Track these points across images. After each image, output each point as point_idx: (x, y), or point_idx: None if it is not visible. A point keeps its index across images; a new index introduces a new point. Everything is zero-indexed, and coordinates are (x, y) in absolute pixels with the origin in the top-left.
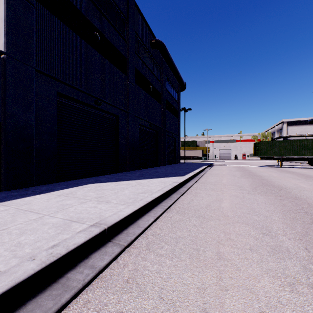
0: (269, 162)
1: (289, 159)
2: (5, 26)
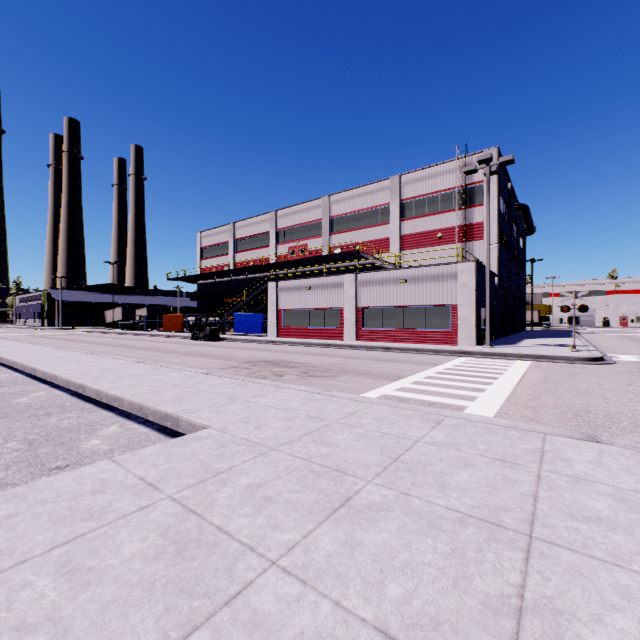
0: None
1: None
2: (497, 263)
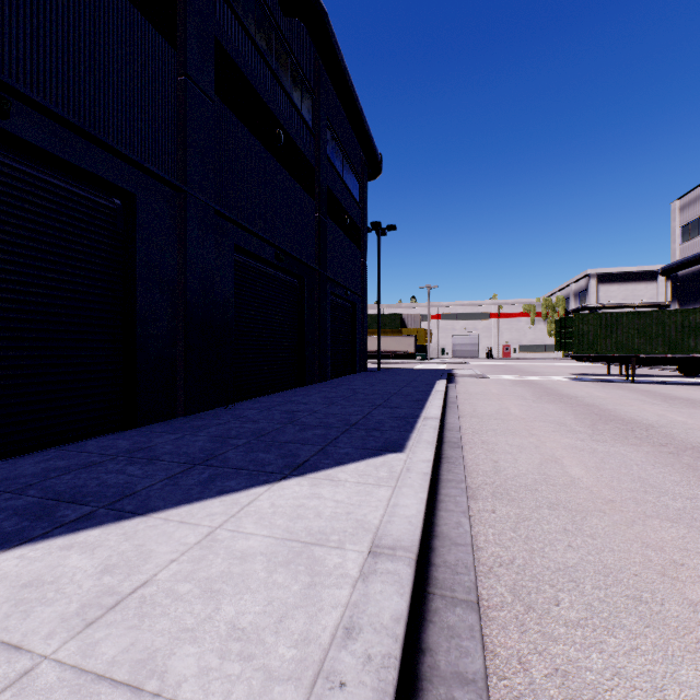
0: (570, 364)
1: (655, 361)
2: None
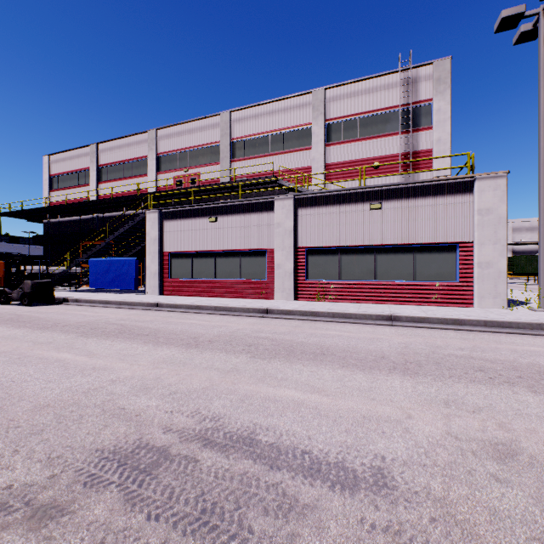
0: None
1: None
2: None
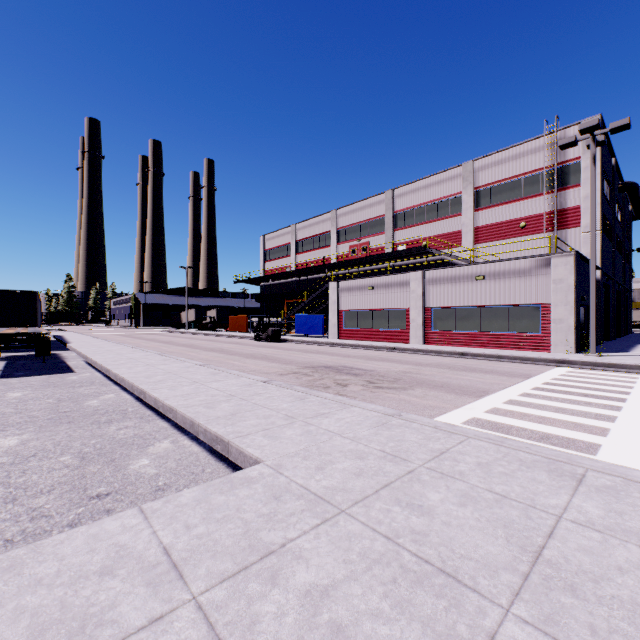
0: None
1: None
2: (600, 254)
